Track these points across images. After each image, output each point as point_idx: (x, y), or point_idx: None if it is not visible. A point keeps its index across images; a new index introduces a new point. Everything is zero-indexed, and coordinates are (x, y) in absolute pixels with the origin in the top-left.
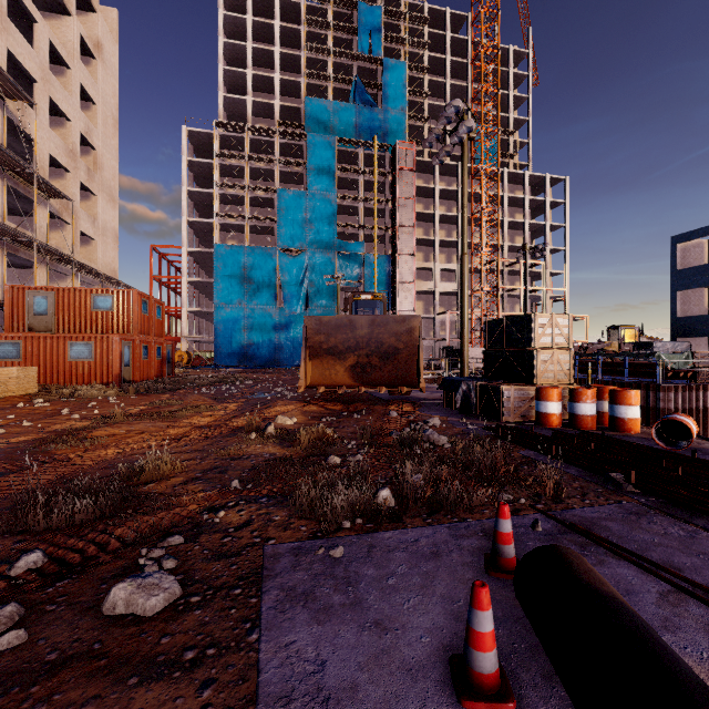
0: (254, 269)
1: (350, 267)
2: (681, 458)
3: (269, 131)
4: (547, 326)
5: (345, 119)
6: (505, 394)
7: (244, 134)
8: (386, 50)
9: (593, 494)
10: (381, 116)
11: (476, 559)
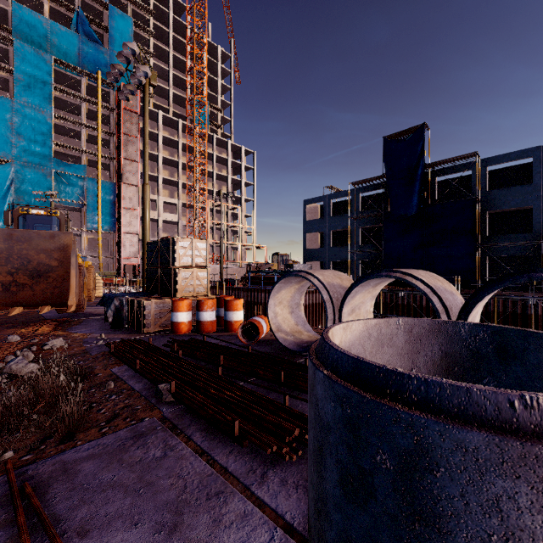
0: None
1: (70, 187)
2: (242, 353)
3: None
4: (188, 248)
5: (65, 43)
6: (147, 308)
7: None
8: None
9: (124, 416)
10: (107, 56)
11: None
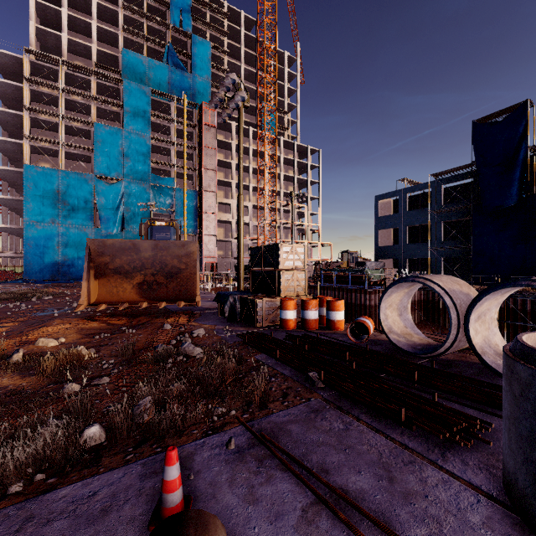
0: (69, 192)
1: (163, 197)
2: (360, 351)
3: (85, 69)
4: (290, 253)
5: (159, 75)
6: (259, 306)
7: (58, 67)
8: (194, 28)
9: (293, 394)
10: (190, 80)
11: (149, 508)
